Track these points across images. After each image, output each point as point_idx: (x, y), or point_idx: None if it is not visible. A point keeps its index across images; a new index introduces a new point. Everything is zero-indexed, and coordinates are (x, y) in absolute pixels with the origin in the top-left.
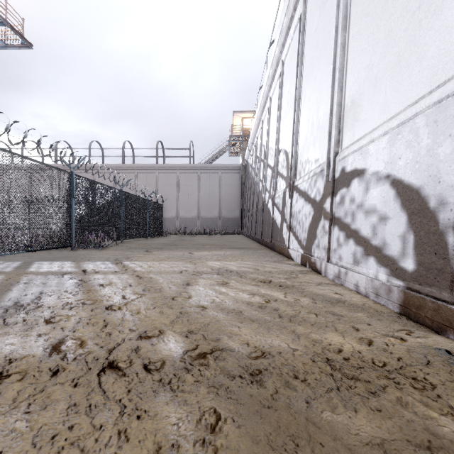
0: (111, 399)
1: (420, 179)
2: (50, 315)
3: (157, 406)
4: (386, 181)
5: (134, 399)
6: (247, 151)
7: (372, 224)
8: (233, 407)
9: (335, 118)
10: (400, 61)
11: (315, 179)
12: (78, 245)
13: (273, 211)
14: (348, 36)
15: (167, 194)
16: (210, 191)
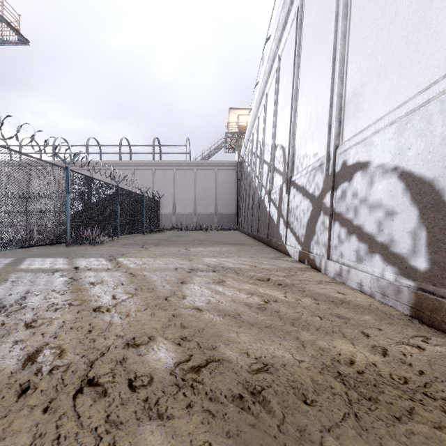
0: (85, 429)
1: (433, 170)
2: (32, 318)
3: (139, 440)
4: (393, 173)
5: (113, 430)
6: (243, 148)
7: (377, 220)
8: (232, 441)
9: (336, 109)
10: (408, 45)
11: (313, 174)
12: (73, 241)
13: (269, 206)
14: (349, 24)
15: (164, 190)
16: (206, 188)
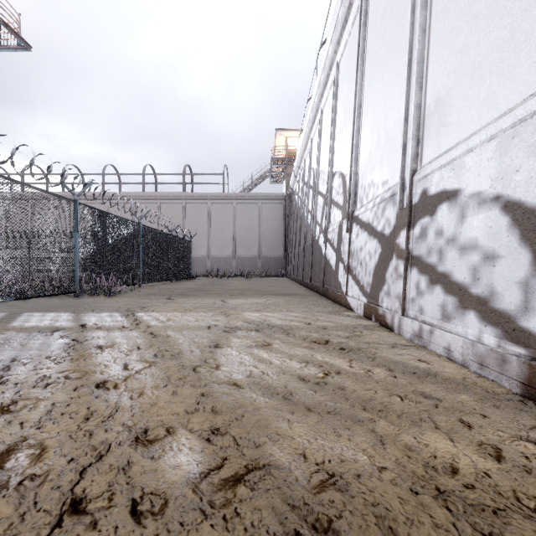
0: None
1: None
2: (12, 398)
3: None
4: (494, 204)
5: None
6: (292, 177)
7: (471, 265)
8: None
9: (413, 124)
10: (514, 35)
11: (383, 207)
12: (84, 290)
13: (325, 248)
14: (430, 15)
15: (197, 228)
16: (248, 225)
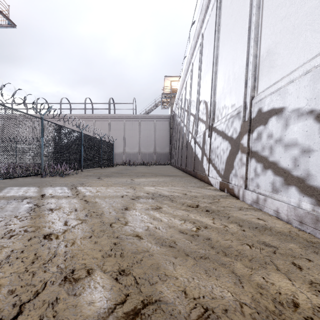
0: None
1: None
2: None
3: None
4: (309, 116)
5: None
6: (174, 105)
7: (292, 156)
8: None
9: (252, 67)
10: None
11: (232, 121)
12: (47, 173)
13: (195, 147)
14: None
15: (117, 136)
16: (147, 134)
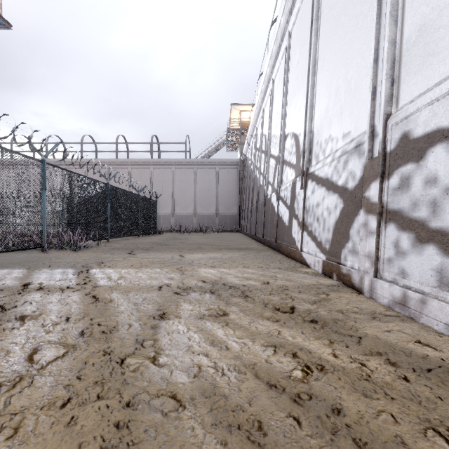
0: None
1: None
2: None
3: None
4: None
5: None
6: (245, 144)
7: None
8: None
9: (387, 62)
10: None
11: (345, 160)
12: (51, 245)
13: (278, 206)
14: None
15: (162, 190)
16: (207, 187)
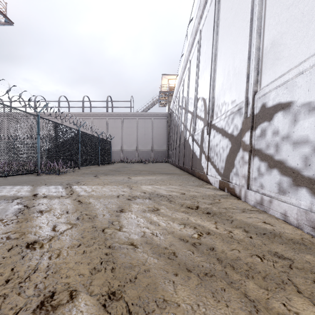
0: None
1: None
2: None
3: None
4: None
5: None
6: (172, 102)
7: (302, 155)
8: None
9: (254, 60)
10: None
11: (232, 117)
12: (43, 171)
13: (193, 145)
14: None
15: (115, 133)
16: (145, 132)
